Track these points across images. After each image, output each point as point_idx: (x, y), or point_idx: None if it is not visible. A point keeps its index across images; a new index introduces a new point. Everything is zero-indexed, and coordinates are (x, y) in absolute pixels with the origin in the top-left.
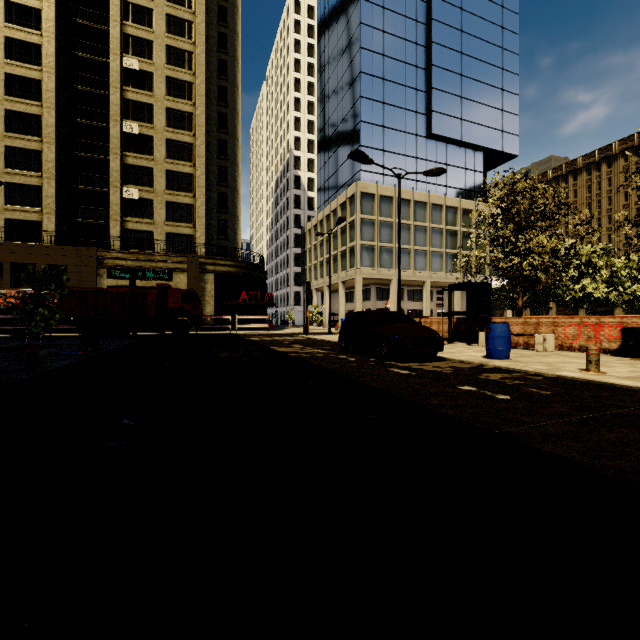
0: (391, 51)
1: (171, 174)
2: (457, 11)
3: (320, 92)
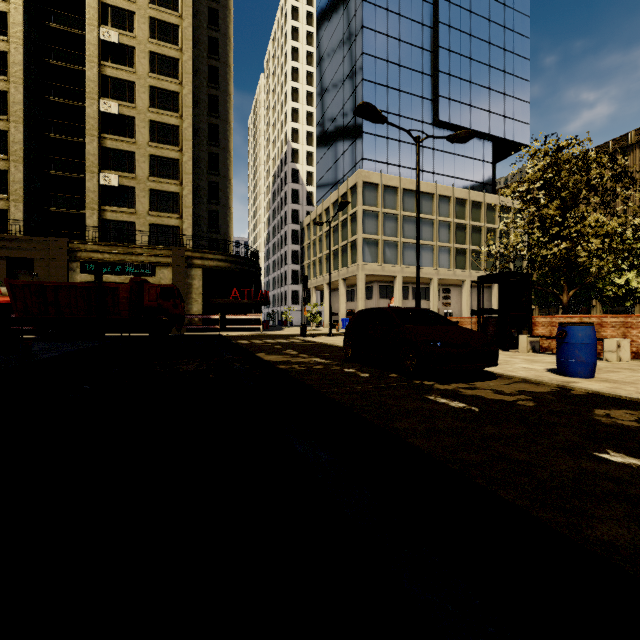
0: (395, 31)
1: (155, 159)
2: None
3: (319, 79)
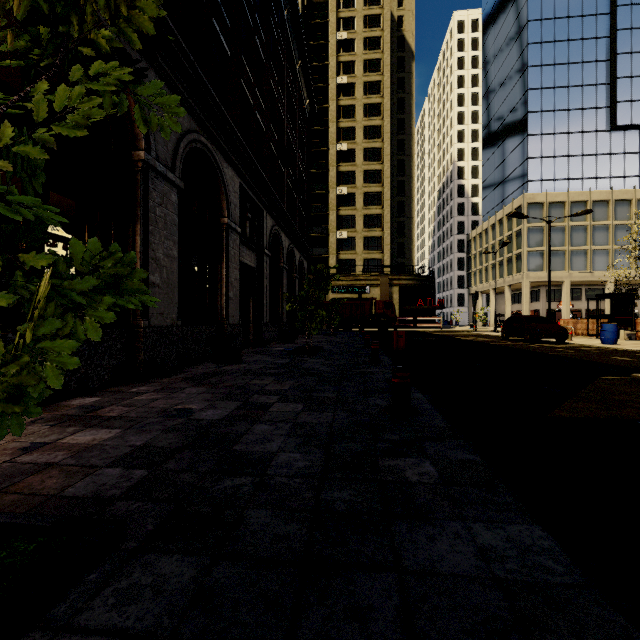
0: (563, 57)
1: (366, 217)
2: None
3: (485, 108)
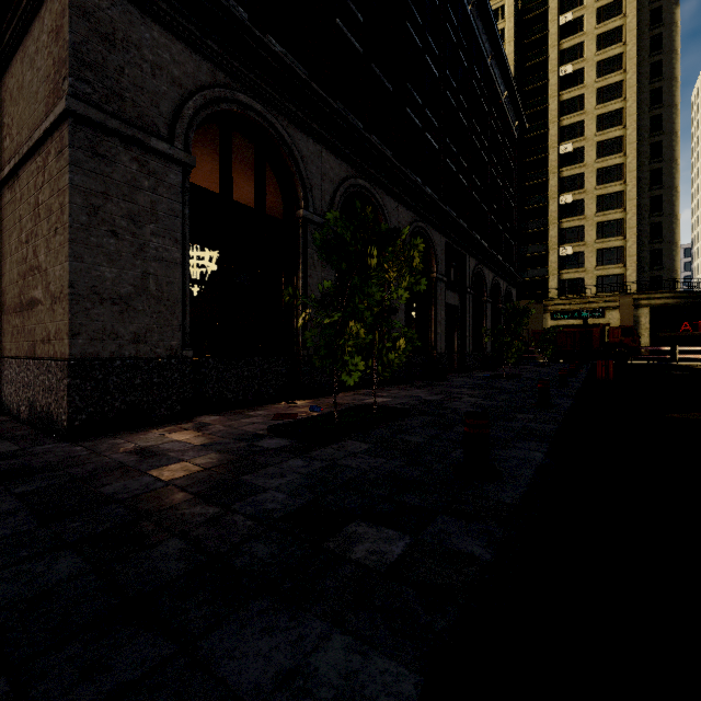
0: None
1: (600, 225)
2: None
3: None
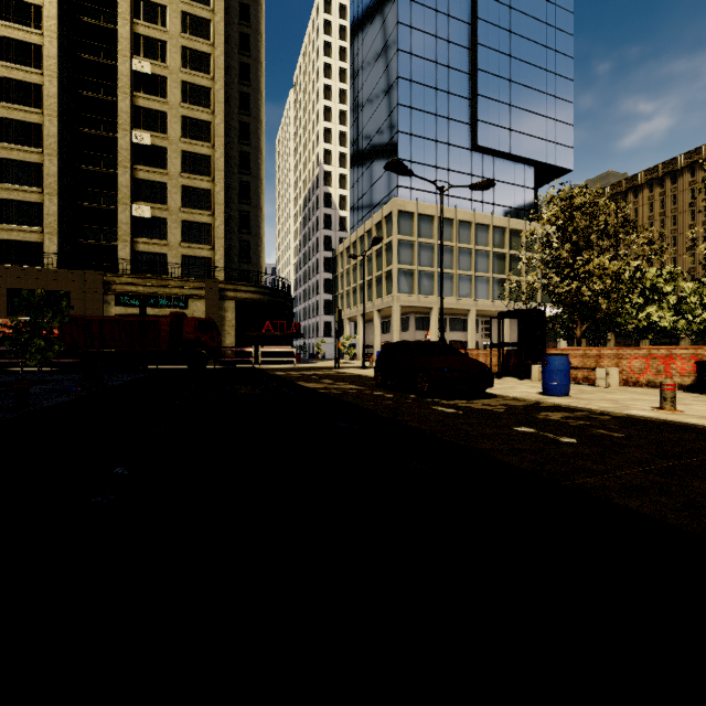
0: (432, 54)
1: (187, 190)
2: (505, 9)
3: (353, 100)
